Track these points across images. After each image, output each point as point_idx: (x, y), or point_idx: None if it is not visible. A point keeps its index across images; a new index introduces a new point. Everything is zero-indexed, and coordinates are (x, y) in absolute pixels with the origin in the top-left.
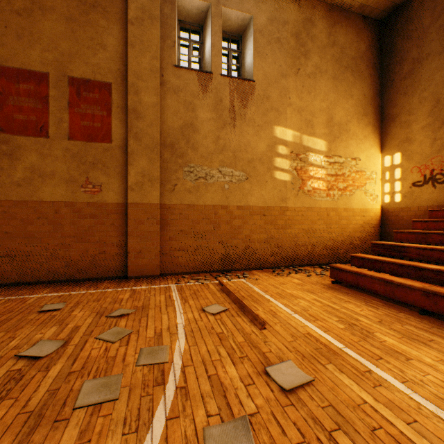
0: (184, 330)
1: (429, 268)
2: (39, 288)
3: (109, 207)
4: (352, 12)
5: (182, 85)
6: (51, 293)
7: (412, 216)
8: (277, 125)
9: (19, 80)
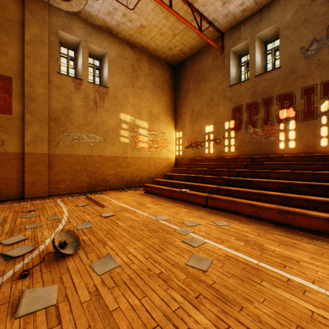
0: (67, 211)
1: (174, 182)
2: None
3: (10, 155)
4: (161, 59)
5: (63, 84)
6: None
7: (185, 161)
8: (122, 112)
9: None
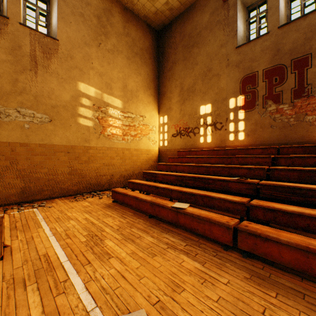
0: None
1: (160, 186)
2: None
3: None
4: (141, 18)
5: None
6: None
7: (172, 154)
8: (81, 81)
9: None
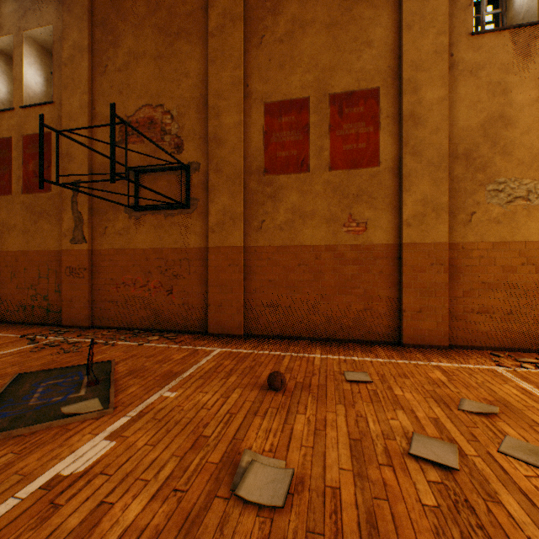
0: None
1: None
2: (305, 345)
3: (376, 249)
4: None
5: (484, 59)
6: (327, 354)
7: None
8: None
9: (281, 114)
